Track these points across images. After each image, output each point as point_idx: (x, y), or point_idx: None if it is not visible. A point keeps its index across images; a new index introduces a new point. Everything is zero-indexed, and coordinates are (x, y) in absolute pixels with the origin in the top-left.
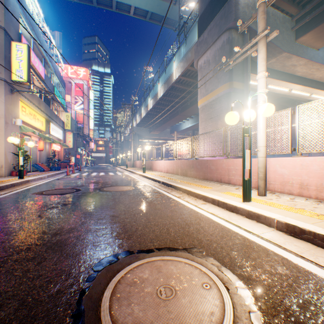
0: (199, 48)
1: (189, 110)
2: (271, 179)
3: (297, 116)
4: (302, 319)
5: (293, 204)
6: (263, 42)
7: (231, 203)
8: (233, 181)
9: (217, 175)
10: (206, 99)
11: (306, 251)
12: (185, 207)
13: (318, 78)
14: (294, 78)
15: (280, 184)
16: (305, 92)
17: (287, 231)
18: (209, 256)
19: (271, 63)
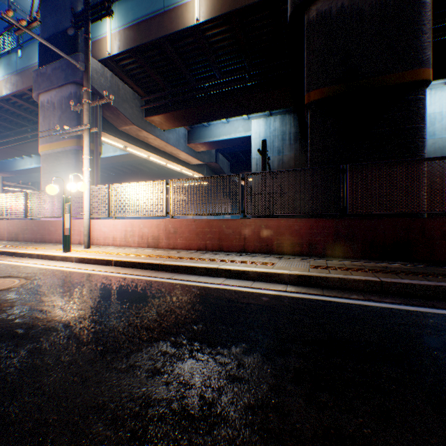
0: (42, 81)
1: (32, 145)
2: (99, 236)
3: (112, 191)
4: (51, 278)
5: (101, 250)
6: (88, 132)
7: (52, 254)
8: (72, 241)
9: (58, 237)
10: (51, 148)
11: (81, 266)
12: (6, 264)
13: (170, 152)
14: (151, 147)
15: (104, 239)
16: (162, 161)
17: (80, 261)
18: (16, 276)
19: (127, 129)
